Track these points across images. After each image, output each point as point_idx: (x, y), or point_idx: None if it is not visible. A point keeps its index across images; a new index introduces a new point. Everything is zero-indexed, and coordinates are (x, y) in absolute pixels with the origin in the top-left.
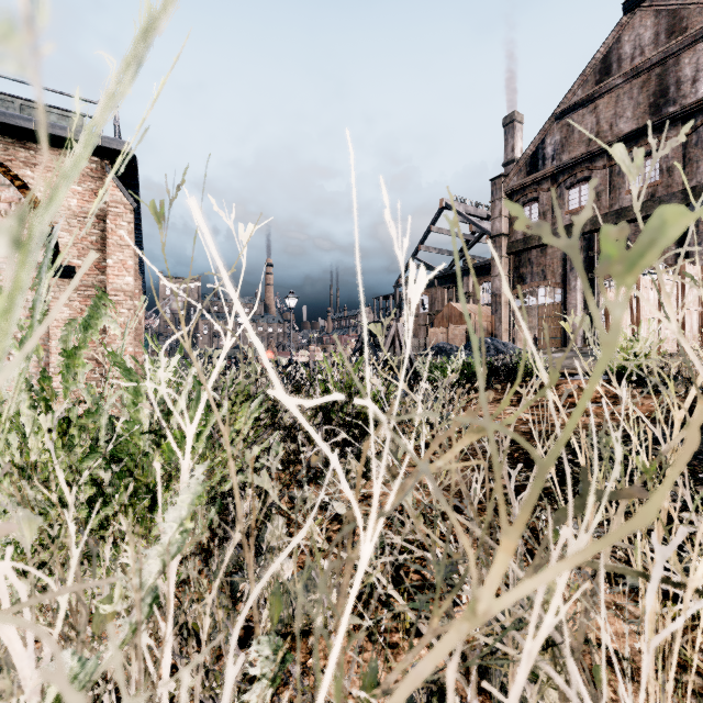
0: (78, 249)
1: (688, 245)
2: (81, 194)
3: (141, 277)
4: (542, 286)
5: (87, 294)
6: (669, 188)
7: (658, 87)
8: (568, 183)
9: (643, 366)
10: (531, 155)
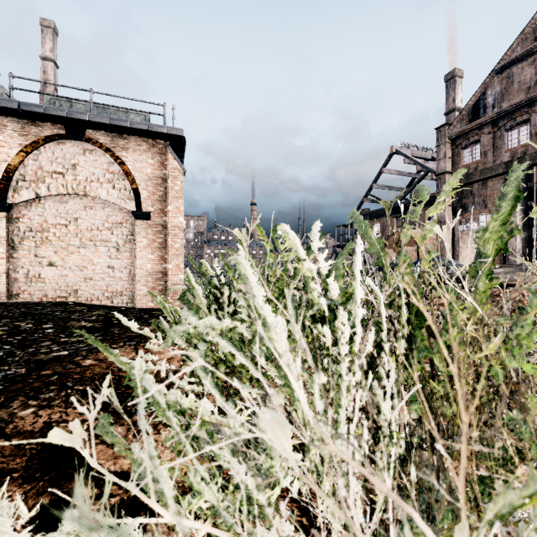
0: (151, 201)
1: None
2: (153, 165)
3: None
4: (482, 213)
5: (156, 230)
6: None
7: None
8: (508, 126)
9: None
10: (472, 105)
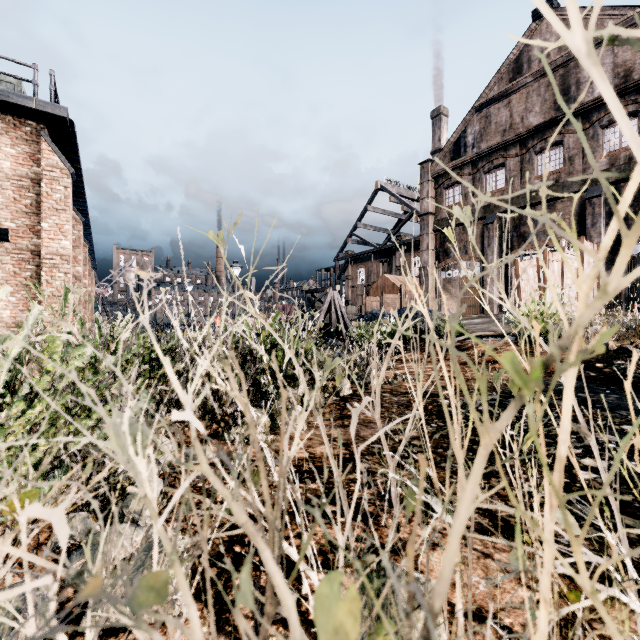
0: (11, 212)
1: (586, 225)
2: (15, 157)
3: (87, 245)
4: (463, 259)
5: (21, 258)
6: (570, 175)
7: (561, 86)
8: (486, 169)
9: (528, 220)
10: (454, 143)
